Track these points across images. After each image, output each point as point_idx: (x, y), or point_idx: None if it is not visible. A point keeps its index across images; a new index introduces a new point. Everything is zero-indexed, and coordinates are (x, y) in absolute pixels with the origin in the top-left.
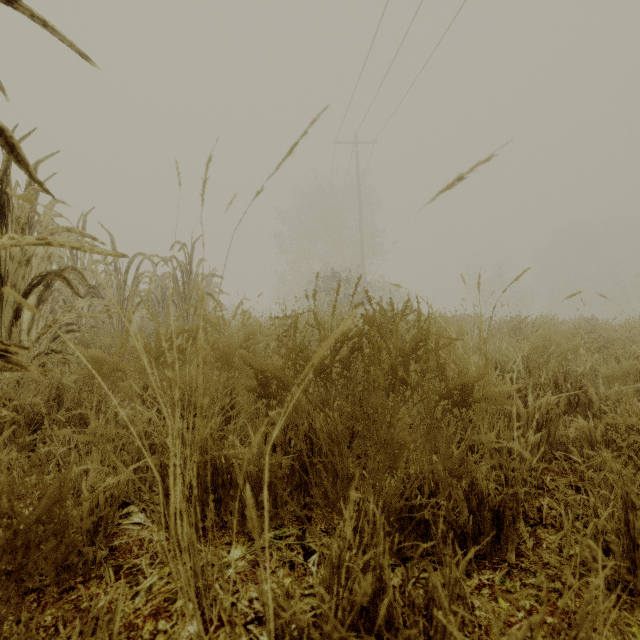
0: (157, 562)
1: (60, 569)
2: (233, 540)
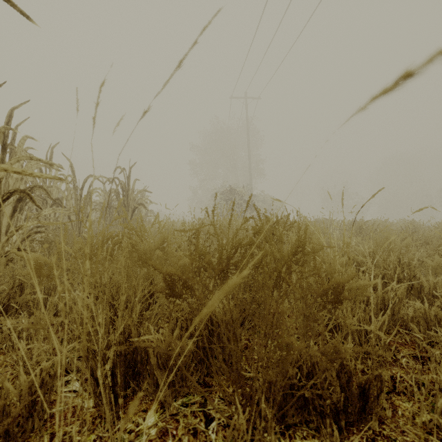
0: (85, 429)
1: (2, 439)
2: (148, 407)
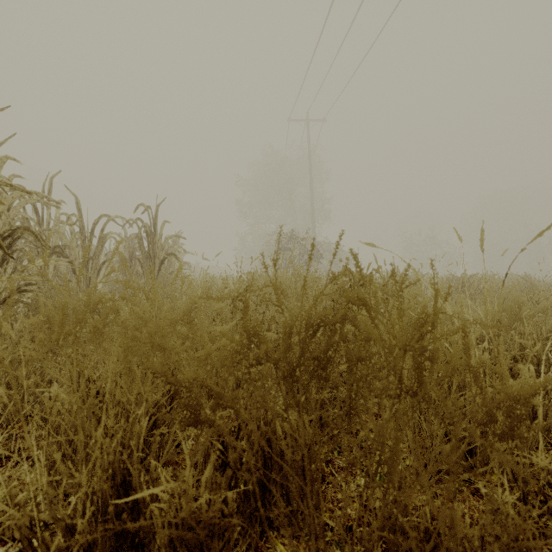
0: None
1: None
2: None
